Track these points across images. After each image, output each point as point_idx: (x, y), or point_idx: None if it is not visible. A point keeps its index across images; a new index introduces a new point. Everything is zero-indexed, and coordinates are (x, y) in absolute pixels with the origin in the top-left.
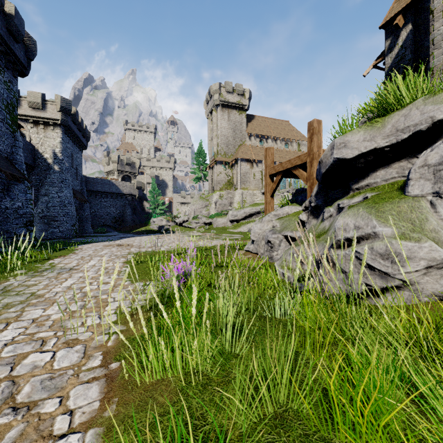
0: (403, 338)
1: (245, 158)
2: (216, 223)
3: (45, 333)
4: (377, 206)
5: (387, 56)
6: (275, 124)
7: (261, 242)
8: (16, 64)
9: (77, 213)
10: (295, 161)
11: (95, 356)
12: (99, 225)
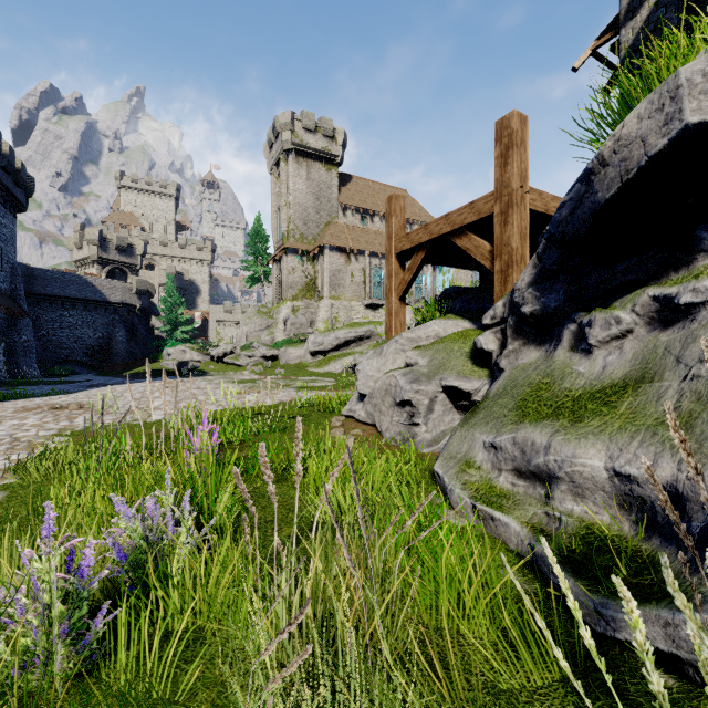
0: None
1: (336, 245)
2: (285, 356)
3: None
4: None
5: (624, 26)
6: (385, 194)
7: (385, 400)
8: None
9: (2, 337)
10: (462, 216)
11: None
12: (57, 361)
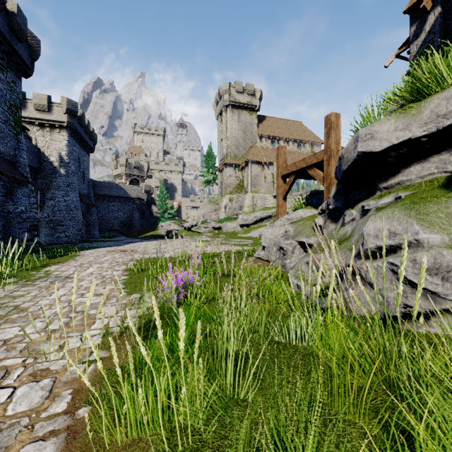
0: None
1: (256, 160)
2: (225, 227)
3: (12, 361)
4: (417, 207)
5: (412, 43)
6: (287, 125)
7: (273, 249)
8: (19, 64)
9: (84, 217)
10: (310, 160)
11: (63, 395)
12: (106, 229)
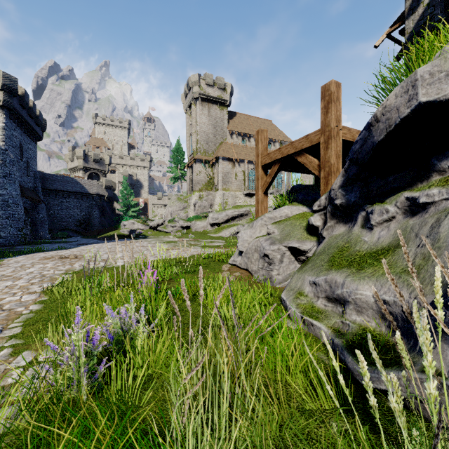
0: None
1: (226, 156)
2: (195, 226)
3: None
4: None
5: (407, 19)
6: (257, 123)
7: (254, 255)
8: None
9: (29, 215)
10: (301, 143)
11: None
12: (59, 229)
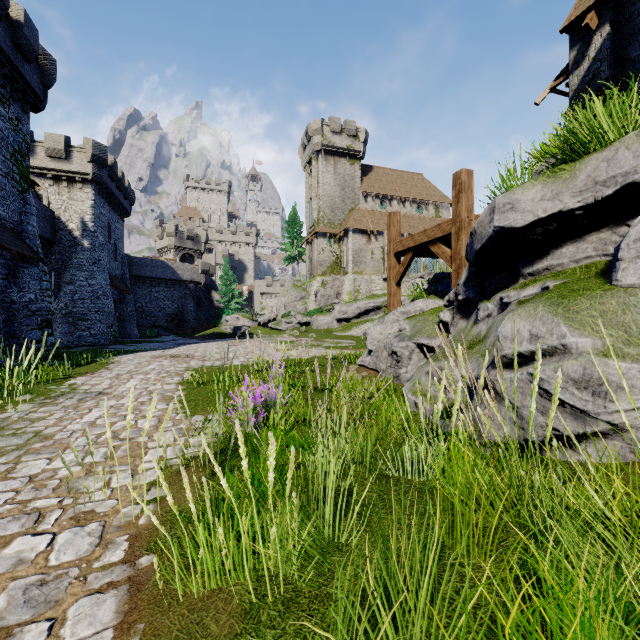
0: (621, 526)
1: (359, 228)
2: (316, 323)
3: (45, 501)
4: (566, 302)
5: (572, 74)
6: (402, 179)
7: (383, 353)
8: (26, 94)
9: (117, 309)
10: (434, 232)
11: (118, 542)
12: (148, 325)
